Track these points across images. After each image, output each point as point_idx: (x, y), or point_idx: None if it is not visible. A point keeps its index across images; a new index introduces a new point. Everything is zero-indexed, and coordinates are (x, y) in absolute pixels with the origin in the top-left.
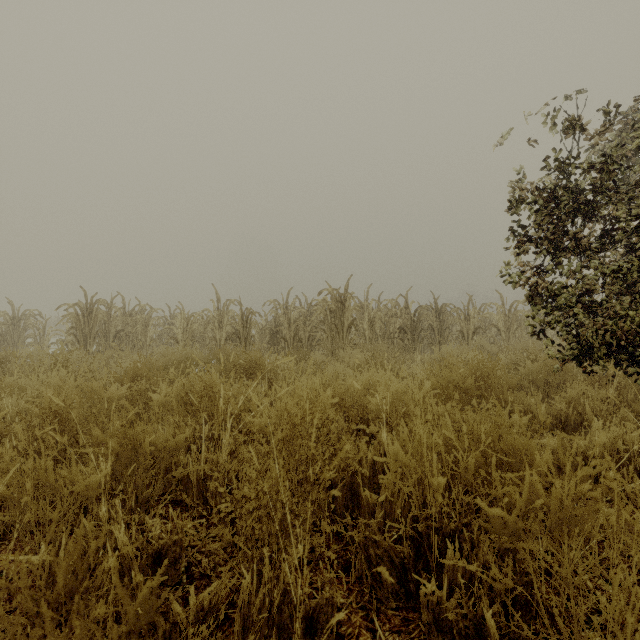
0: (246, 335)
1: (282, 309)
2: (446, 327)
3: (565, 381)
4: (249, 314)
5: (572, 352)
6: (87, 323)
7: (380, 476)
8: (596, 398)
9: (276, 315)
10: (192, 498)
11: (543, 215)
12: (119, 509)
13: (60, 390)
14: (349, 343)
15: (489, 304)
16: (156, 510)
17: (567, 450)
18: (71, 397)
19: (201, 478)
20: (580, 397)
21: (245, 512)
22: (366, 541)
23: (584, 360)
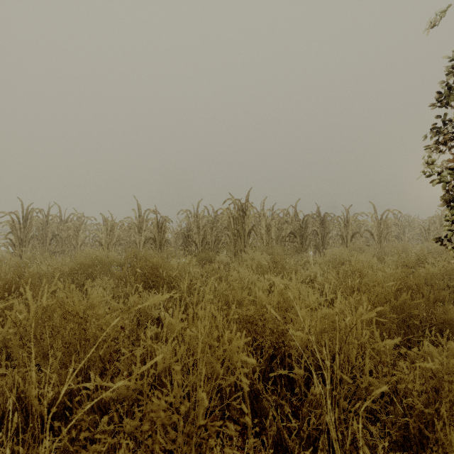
0: (161, 239)
1: (193, 217)
2: (327, 232)
3: None
4: (163, 221)
5: None
6: (23, 229)
7: None
8: None
9: (188, 222)
10: None
11: None
12: None
13: None
14: (249, 246)
15: (360, 213)
16: None
17: None
18: None
19: None
20: None
21: None
22: None
23: None
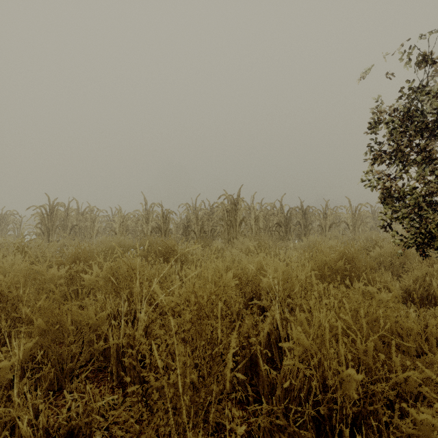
0: (166, 228)
1: (192, 210)
2: (309, 223)
3: (404, 262)
4: (168, 213)
5: (413, 241)
6: (50, 220)
7: (285, 362)
8: (436, 276)
9: (187, 214)
10: (112, 367)
11: (395, 133)
12: (27, 396)
13: (15, 271)
14: (240, 234)
15: (339, 206)
16: (76, 383)
17: (428, 322)
18: (18, 277)
19: (120, 349)
20: (423, 276)
21: (151, 402)
22: (271, 426)
23: (423, 247)
